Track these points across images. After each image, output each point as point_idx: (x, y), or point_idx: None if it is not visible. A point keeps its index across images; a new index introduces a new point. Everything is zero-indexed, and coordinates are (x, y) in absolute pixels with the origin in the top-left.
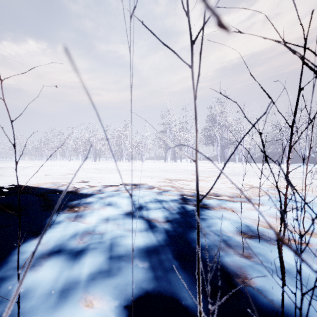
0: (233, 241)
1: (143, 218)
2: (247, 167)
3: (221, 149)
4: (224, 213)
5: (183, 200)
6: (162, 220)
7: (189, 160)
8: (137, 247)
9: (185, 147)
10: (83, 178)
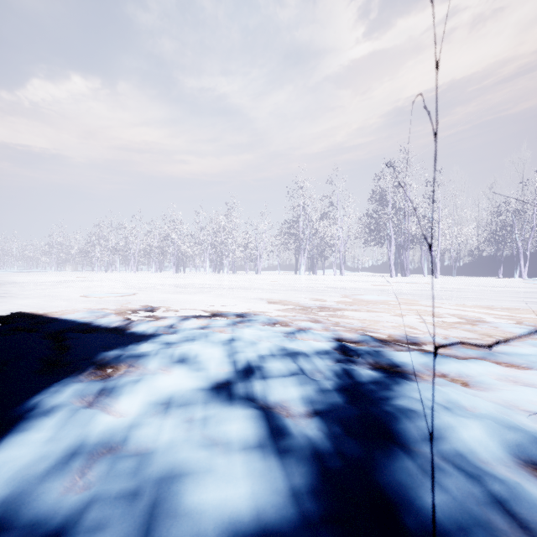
0: (528, 508)
1: (255, 401)
2: (447, 283)
3: (397, 251)
4: (451, 392)
5: (342, 353)
6: (301, 409)
7: (338, 272)
8: (230, 528)
9: (332, 249)
10: (149, 301)
